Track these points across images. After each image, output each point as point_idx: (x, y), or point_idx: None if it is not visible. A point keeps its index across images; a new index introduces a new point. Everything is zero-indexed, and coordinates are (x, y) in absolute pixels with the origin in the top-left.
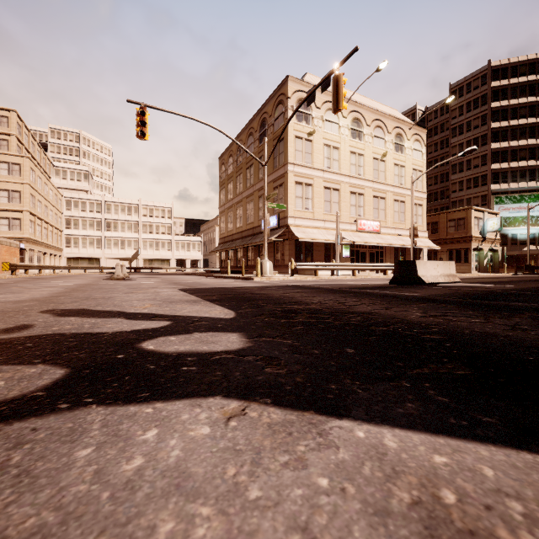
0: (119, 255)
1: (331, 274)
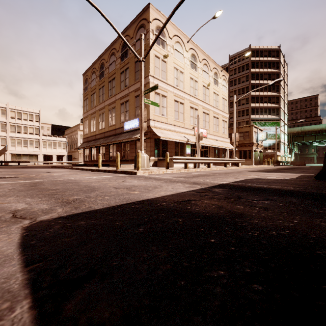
0: None
1: (194, 167)
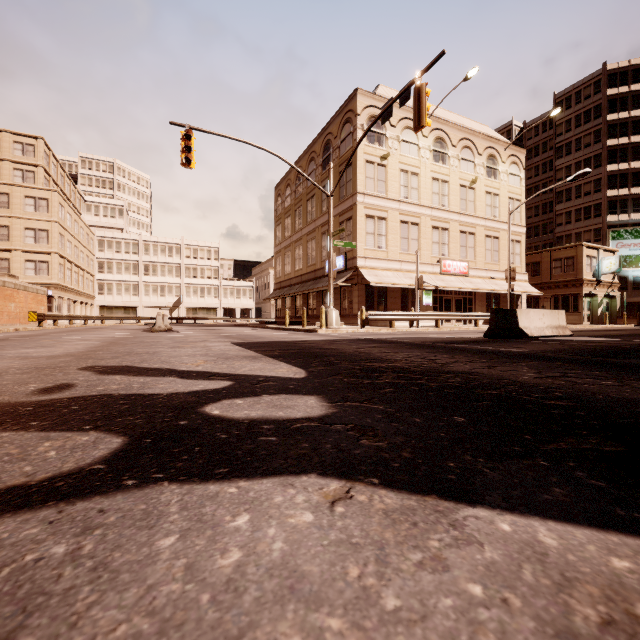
0: (158, 303)
1: (410, 326)
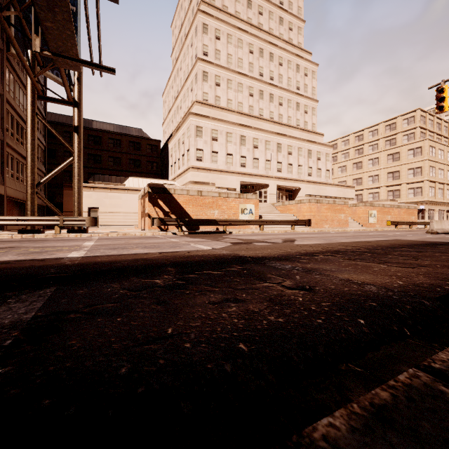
0: None
1: None
